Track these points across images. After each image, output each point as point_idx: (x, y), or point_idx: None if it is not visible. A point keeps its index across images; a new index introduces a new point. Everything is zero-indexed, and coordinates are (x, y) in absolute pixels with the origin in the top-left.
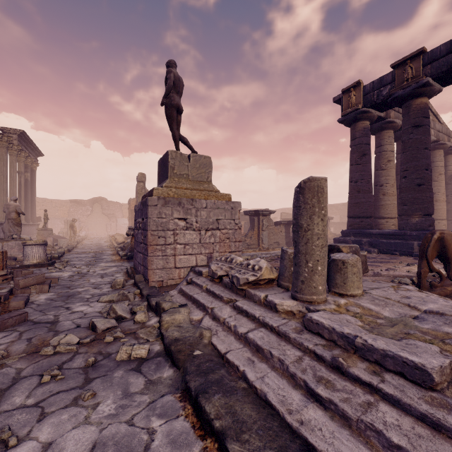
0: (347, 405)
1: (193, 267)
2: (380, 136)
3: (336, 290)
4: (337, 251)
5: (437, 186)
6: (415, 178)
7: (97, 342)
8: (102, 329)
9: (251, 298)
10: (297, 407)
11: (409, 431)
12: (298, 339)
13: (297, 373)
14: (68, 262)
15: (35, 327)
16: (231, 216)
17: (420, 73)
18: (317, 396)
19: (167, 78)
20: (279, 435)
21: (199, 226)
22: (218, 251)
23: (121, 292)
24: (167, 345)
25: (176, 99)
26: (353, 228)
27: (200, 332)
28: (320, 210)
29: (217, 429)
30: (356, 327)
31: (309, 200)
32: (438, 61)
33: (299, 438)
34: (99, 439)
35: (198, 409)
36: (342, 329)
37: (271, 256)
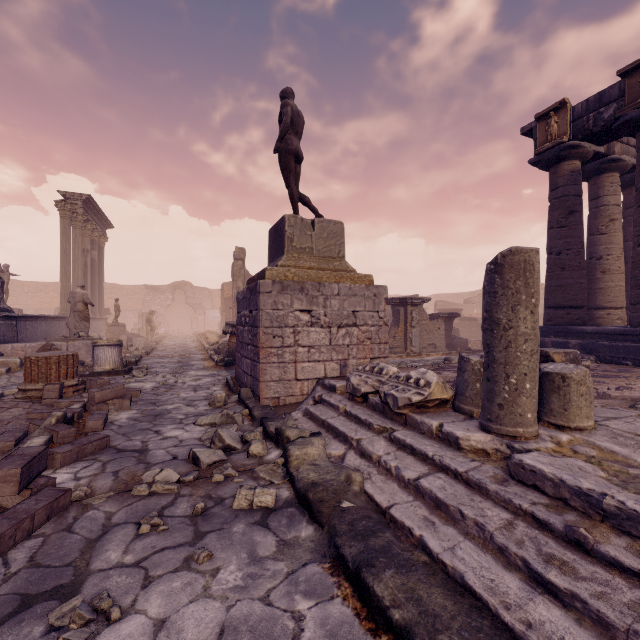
0: (605, 603)
1: (321, 379)
2: (597, 183)
3: (551, 420)
4: (545, 359)
5: None
6: None
7: (203, 482)
8: (207, 463)
9: (415, 427)
10: (517, 599)
11: None
12: (502, 493)
13: (510, 546)
14: (149, 369)
15: (120, 456)
16: (373, 307)
17: None
18: (548, 585)
19: (281, 114)
20: None
21: (329, 321)
22: (355, 357)
23: (225, 411)
24: (301, 490)
25: (295, 142)
26: (554, 324)
27: (346, 475)
28: (529, 298)
29: (397, 622)
30: (598, 479)
31: (511, 282)
32: None
33: None
34: (227, 621)
35: (363, 590)
36: (578, 482)
37: (428, 365)
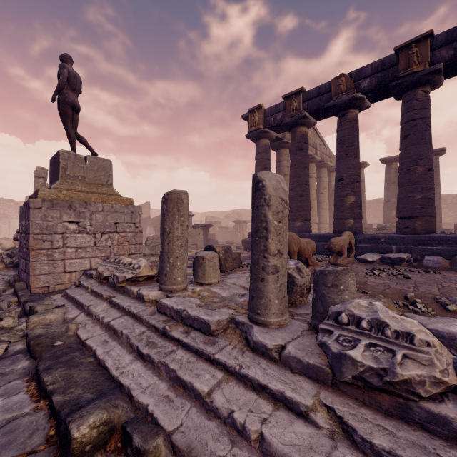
0: (157, 355)
1: (86, 270)
2: (279, 153)
3: (198, 281)
4: (213, 250)
5: (323, 197)
6: (298, 190)
7: None
8: None
9: (127, 293)
10: (125, 364)
11: (185, 360)
12: (147, 319)
13: (135, 342)
14: None
15: None
16: (131, 220)
17: (301, 107)
18: (142, 354)
19: (60, 73)
20: (101, 384)
21: (94, 229)
22: (116, 254)
23: None
24: (27, 341)
25: (72, 96)
26: None
27: (66, 327)
28: (180, 217)
29: (48, 390)
30: (191, 305)
31: (171, 209)
32: (312, 101)
33: (116, 383)
34: None
35: (39, 382)
36: (177, 307)
37: None
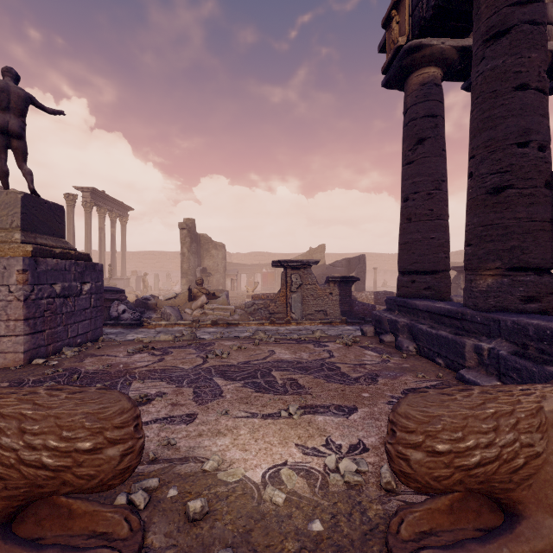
0: None
1: None
2: None
3: None
4: None
5: None
6: (488, 172)
7: None
8: None
9: None
10: None
11: None
12: None
13: None
14: None
15: None
16: (2, 280)
17: None
18: None
19: None
20: None
21: None
22: None
23: None
24: None
25: None
26: (399, 294)
27: None
28: None
29: None
30: None
31: None
32: None
33: None
34: None
35: None
36: None
37: (204, 339)
